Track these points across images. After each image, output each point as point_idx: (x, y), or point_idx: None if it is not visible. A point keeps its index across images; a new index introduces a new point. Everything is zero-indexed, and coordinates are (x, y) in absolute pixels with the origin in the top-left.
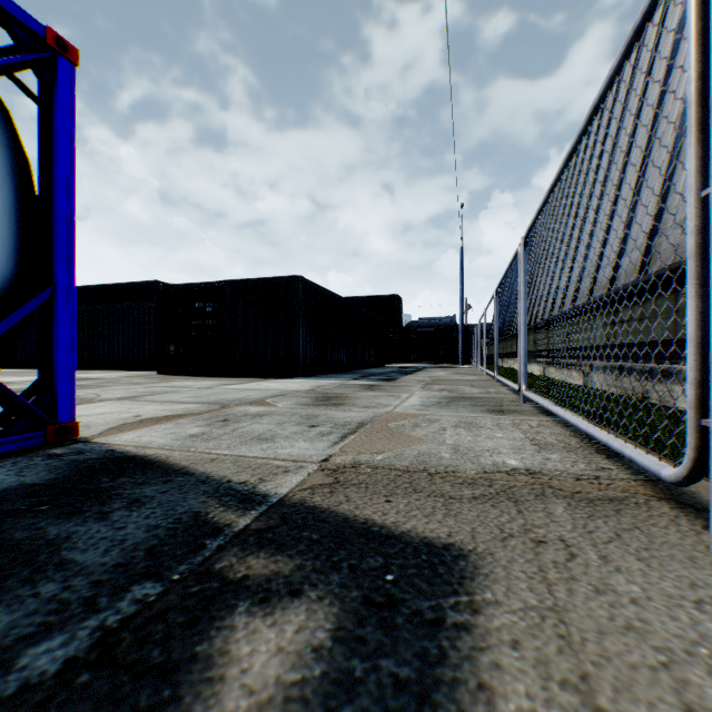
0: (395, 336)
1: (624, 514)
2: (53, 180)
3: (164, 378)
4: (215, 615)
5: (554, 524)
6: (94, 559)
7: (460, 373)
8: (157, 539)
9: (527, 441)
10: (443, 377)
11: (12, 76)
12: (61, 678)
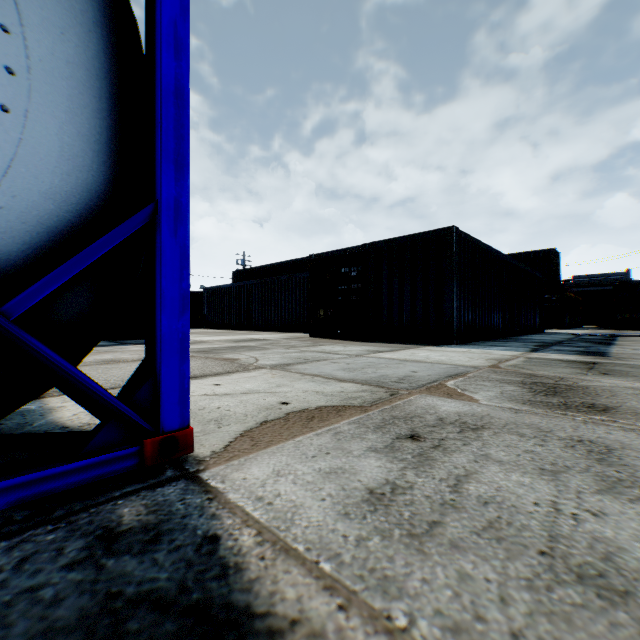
0: (552, 297)
1: None
2: (156, 29)
3: (314, 341)
4: None
5: None
6: None
7: None
8: None
9: None
10: None
11: None
12: None
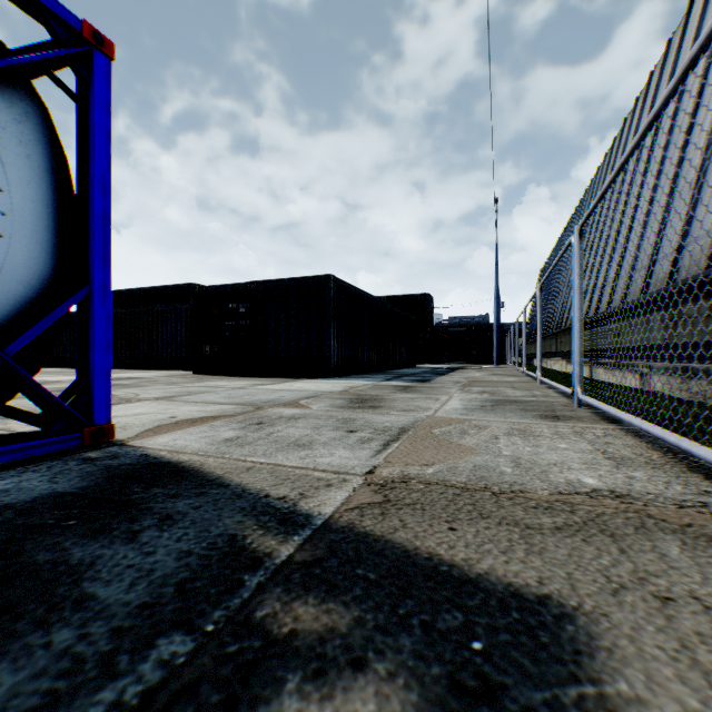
0: (426, 336)
1: None
2: (90, 177)
3: (199, 378)
4: (258, 694)
5: (674, 571)
6: (117, 594)
7: (496, 374)
8: (188, 569)
9: (598, 453)
10: (480, 378)
11: (51, 74)
12: None
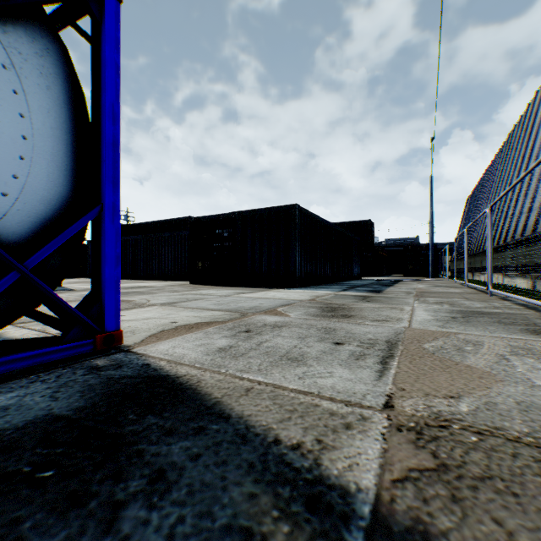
0: (368, 254)
1: None
2: (101, 108)
3: (194, 287)
4: None
5: None
6: None
7: (437, 285)
8: None
9: None
10: (426, 289)
11: (72, 22)
12: None
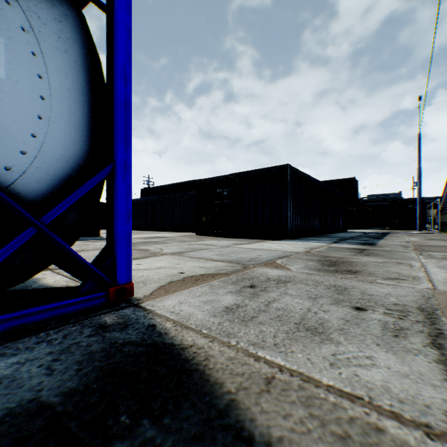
0: (352, 208)
1: None
2: (114, 69)
3: (199, 238)
4: None
5: None
6: None
7: (431, 238)
8: None
9: None
10: (421, 243)
11: None
12: None
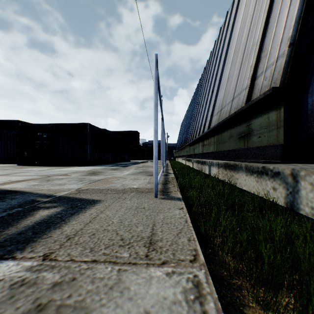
0: (135, 148)
1: (147, 194)
2: None
3: (21, 167)
4: (36, 210)
5: (127, 196)
6: (3, 207)
7: None
8: (21, 203)
9: (147, 182)
10: (148, 165)
11: None
12: (2, 217)
